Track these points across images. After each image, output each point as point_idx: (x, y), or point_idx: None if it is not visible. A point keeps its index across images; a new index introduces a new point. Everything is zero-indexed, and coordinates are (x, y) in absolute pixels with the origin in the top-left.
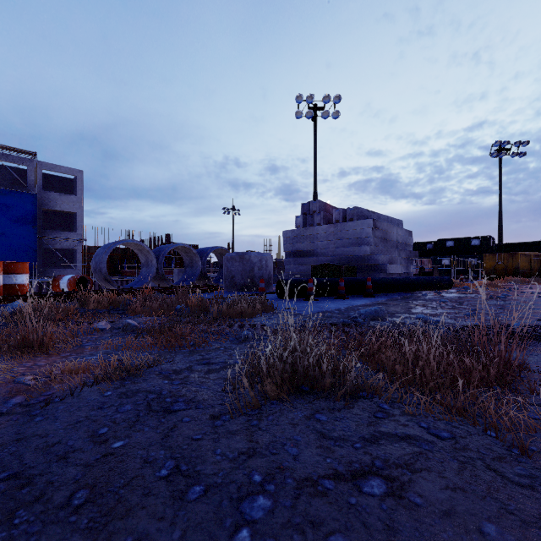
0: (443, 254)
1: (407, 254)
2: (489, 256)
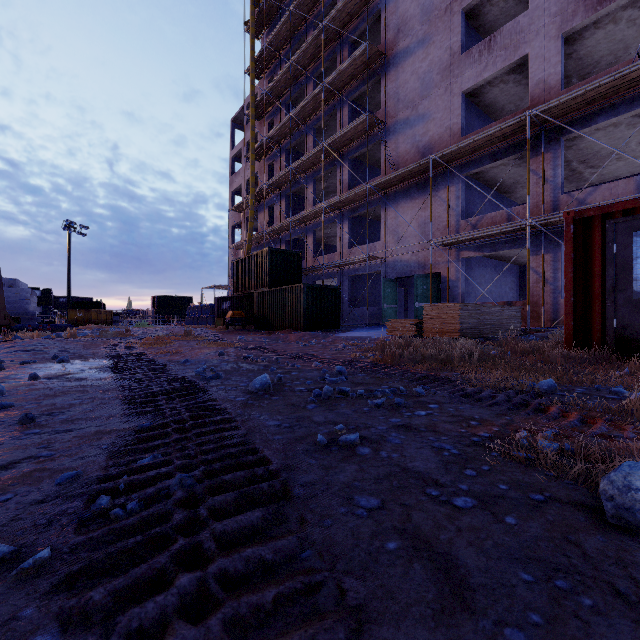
0: None
1: (39, 310)
2: (73, 310)
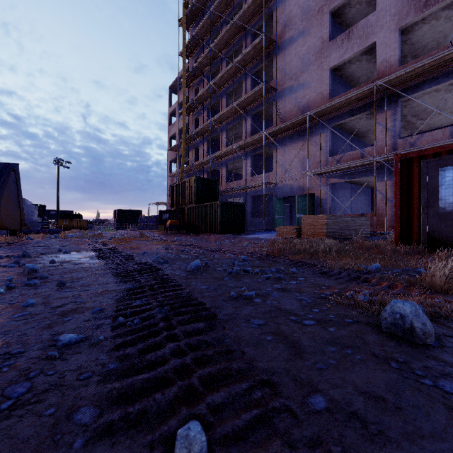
0: None
1: (40, 219)
2: (61, 220)
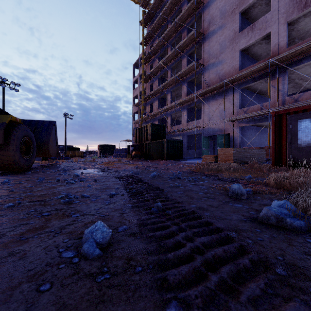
0: None
1: None
2: (68, 151)
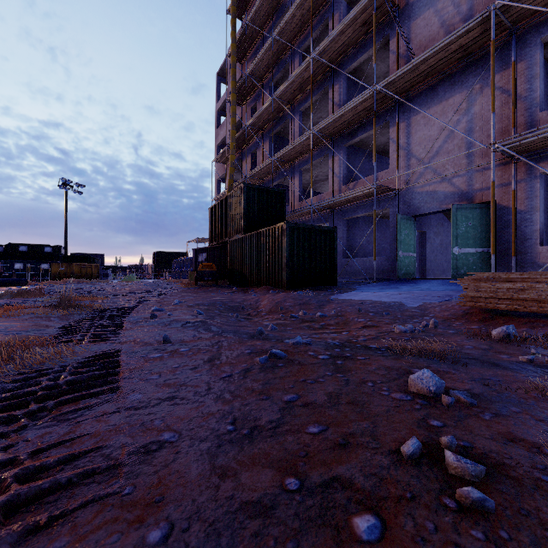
0: (16, 258)
1: None
2: (55, 264)
